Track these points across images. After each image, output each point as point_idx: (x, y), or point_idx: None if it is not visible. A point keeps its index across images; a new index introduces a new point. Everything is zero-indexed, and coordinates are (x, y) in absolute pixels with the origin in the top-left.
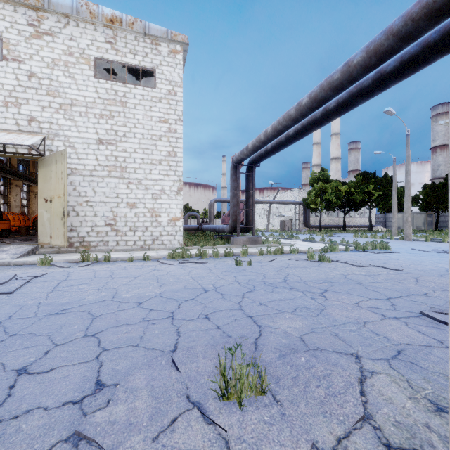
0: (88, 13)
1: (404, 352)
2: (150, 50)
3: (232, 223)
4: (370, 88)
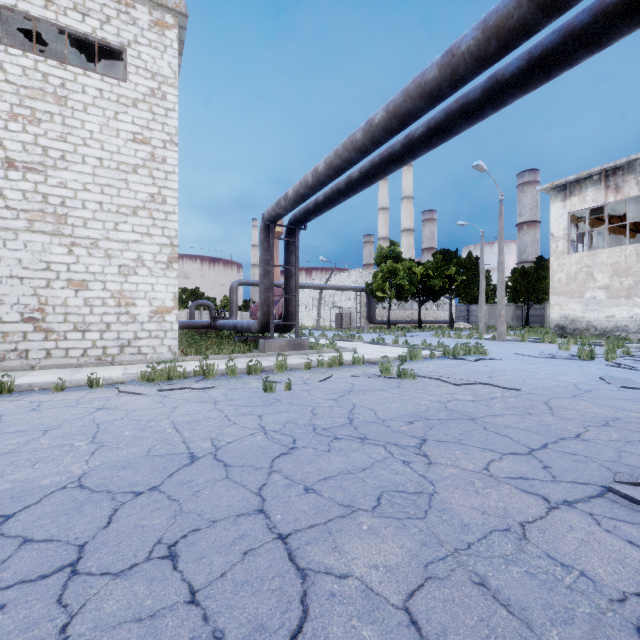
0: None
1: None
2: (116, 12)
3: (262, 318)
4: (478, 104)
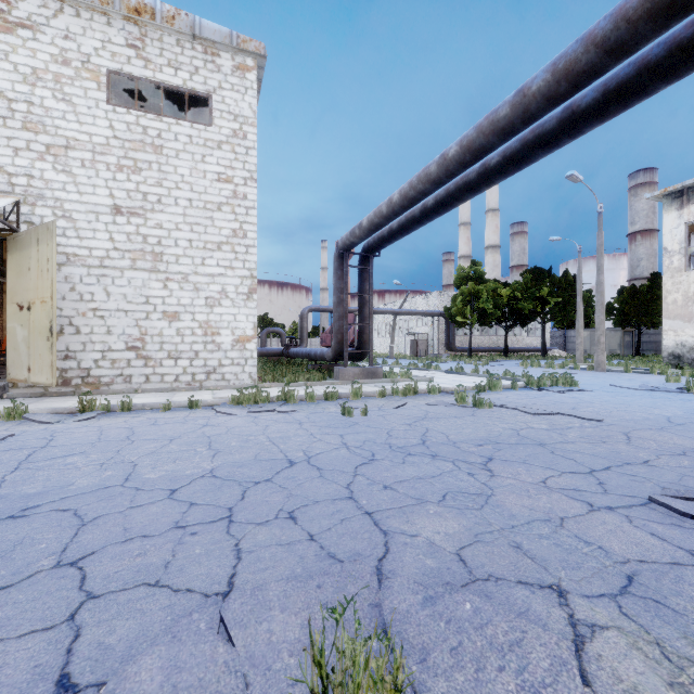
0: None
1: (639, 579)
2: (203, 63)
3: (336, 346)
4: (554, 134)
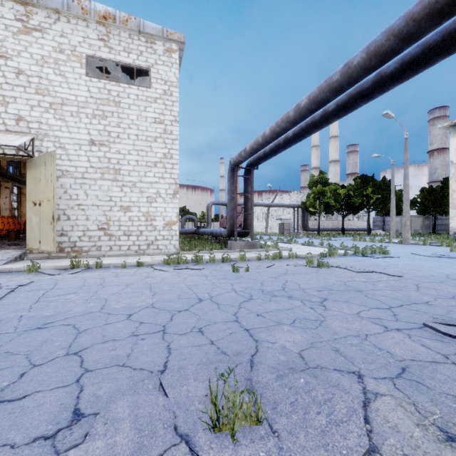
0: (79, 9)
1: (409, 369)
2: (145, 48)
3: (229, 227)
4: (370, 91)
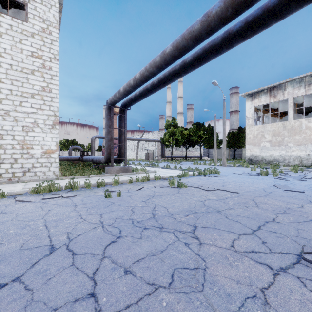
0: None
1: None
2: None
3: (107, 155)
4: (219, 45)
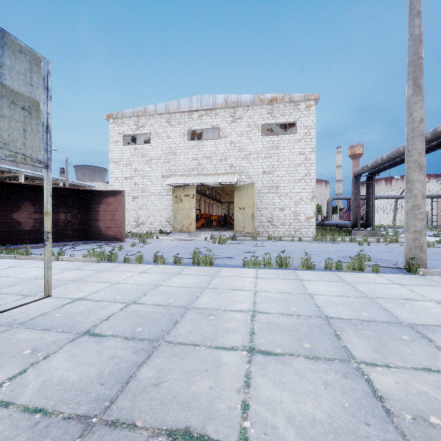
0: (258, 101)
1: None
2: (293, 110)
3: (353, 220)
4: None
